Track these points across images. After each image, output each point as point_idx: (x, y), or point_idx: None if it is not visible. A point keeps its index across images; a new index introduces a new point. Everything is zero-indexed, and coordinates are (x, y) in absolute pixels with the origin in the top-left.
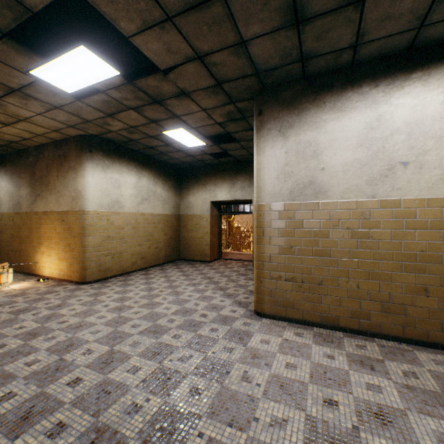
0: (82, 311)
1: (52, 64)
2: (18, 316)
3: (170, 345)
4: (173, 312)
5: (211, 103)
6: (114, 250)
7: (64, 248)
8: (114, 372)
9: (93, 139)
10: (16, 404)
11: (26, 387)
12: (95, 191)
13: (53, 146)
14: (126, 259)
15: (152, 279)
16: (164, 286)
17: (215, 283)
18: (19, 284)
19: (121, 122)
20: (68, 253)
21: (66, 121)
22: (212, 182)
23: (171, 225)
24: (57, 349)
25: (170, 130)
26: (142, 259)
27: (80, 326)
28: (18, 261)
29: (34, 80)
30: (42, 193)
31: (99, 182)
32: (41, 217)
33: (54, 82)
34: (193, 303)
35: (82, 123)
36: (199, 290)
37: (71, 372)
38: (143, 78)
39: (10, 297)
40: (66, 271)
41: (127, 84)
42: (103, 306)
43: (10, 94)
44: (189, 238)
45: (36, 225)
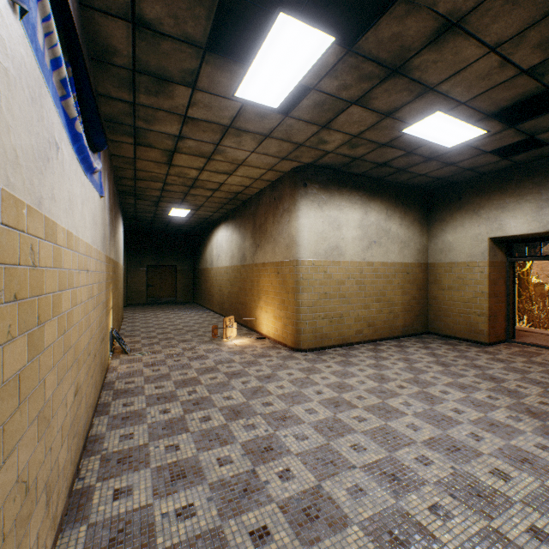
0: (290, 392)
1: (252, 70)
2: (230, 380)
3: (426, 532)
4: (426, 440)
5: (514, 21)
6: (331, 312)
7: (279, 304)
8: (317, 547)
9: (307, 169)
10: (189, 535)
11: (207, 505)
12: (309, 236)
13: (269, 189)
14: (347, 326)
15: (384, 361)
16: (404, 377)
17: (510, 394)
18: (241, 339)
19: (339, 133)
20: (282, 311)
21: (278, 153)
22: (493, 203)
23: (413, 279)
24: (253, 450)
25: (414, 122)
26: (369, 327)
27: (283, 418)
28: (243, 314)
29: (240, 106)
30: (261, 244)
31: (314, 224)
32: (260, 269)
33: (259, 99)
34: (467, 431)
35: (294, 150)
36: (475, 402)
37: (259, 506)
38: (371, 28)
39: (230, 354)
40: (281, 332)
41: (346, 56)
42: (315, 392)
43: (225, 135)
44: (445, 301)
45: (256, 278)
